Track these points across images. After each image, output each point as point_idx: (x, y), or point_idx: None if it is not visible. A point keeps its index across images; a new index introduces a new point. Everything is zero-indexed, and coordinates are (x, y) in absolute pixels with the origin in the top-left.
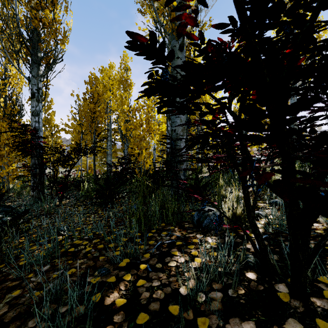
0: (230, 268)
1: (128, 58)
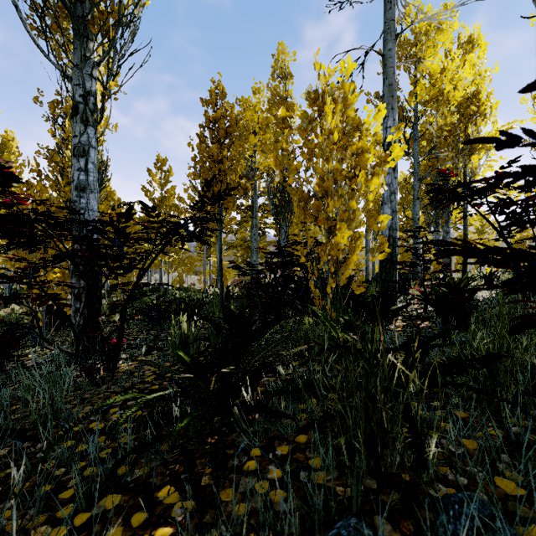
0: None
1: (287, 56)
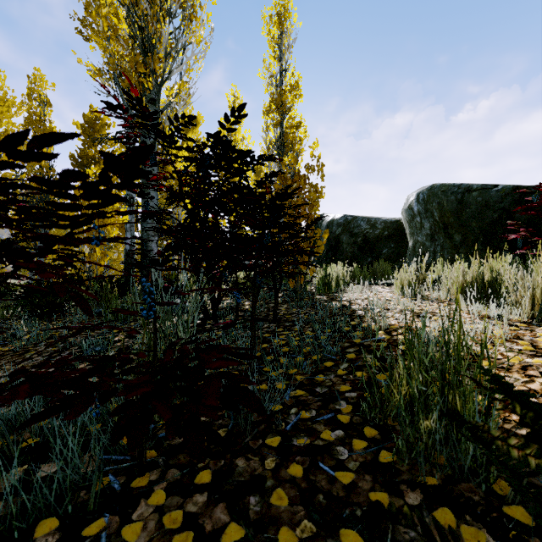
0: None
1: (46, 83)
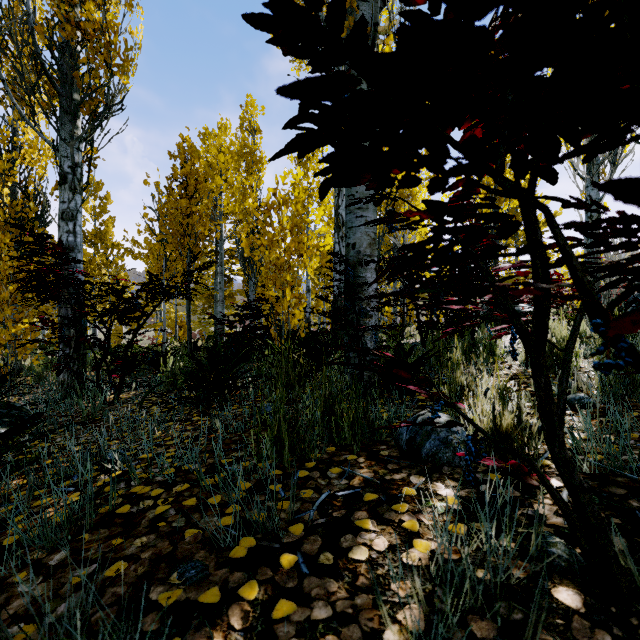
0: (507, 571)
1: (256, 109)
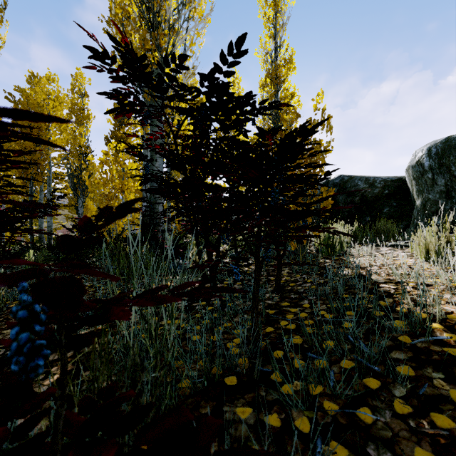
0: None
1: (84, 79)
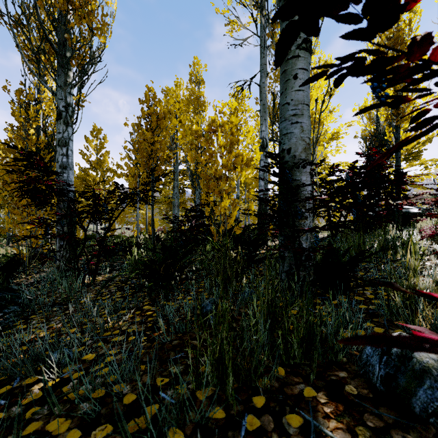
0: None
1: (200, 67)
